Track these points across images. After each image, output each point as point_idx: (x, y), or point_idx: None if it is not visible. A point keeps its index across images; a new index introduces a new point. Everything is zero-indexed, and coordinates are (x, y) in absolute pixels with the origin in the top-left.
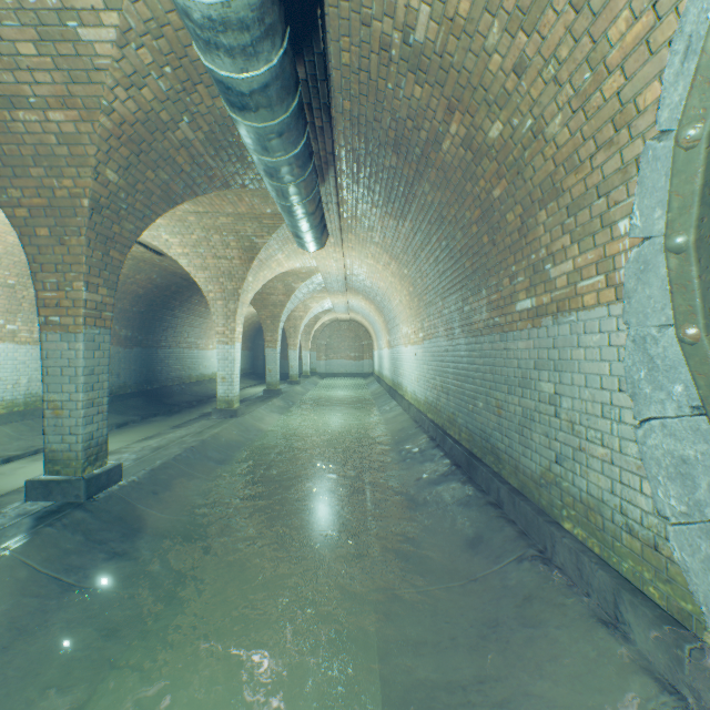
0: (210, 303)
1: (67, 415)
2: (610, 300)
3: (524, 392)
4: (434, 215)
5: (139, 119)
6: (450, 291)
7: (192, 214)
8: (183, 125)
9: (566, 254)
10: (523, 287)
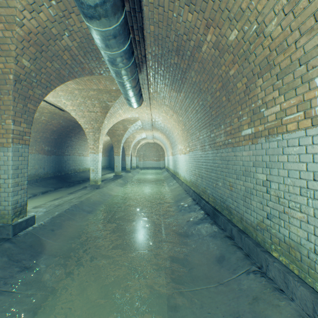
0: (86, 134)
1: (3, 191)
2: (307, 126)
3: (246, 178)
4: (196, 88)
5: (39, 31)
6: (204, 127)
7: (76, 90)
8: (65, 37)
9: (275, 102)
10: (246, 122)
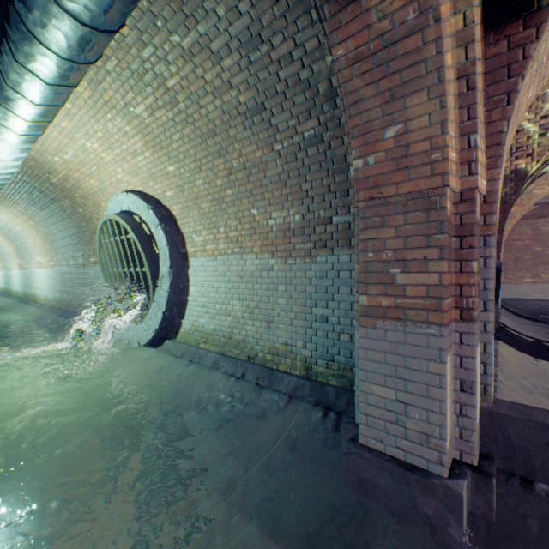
0: None
1: None
2: None
3: (93, 286)
4: (60, 217)
5: None
6: (69, 247)
7: None
8: None
9: None
10: (93, 254)
